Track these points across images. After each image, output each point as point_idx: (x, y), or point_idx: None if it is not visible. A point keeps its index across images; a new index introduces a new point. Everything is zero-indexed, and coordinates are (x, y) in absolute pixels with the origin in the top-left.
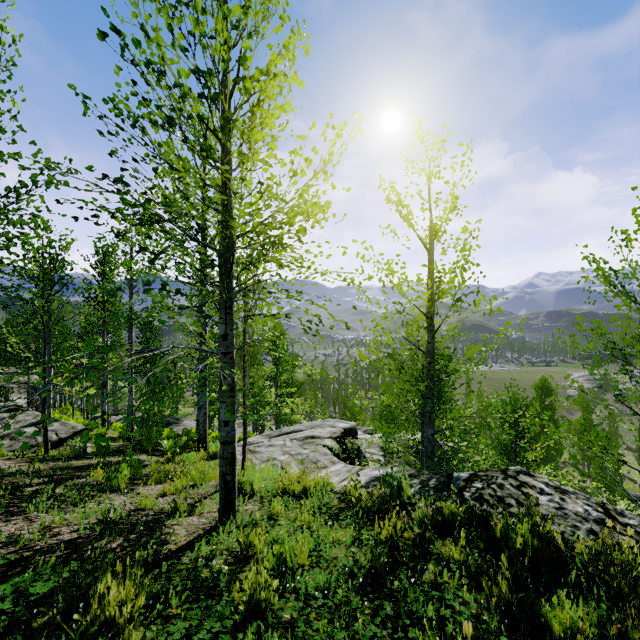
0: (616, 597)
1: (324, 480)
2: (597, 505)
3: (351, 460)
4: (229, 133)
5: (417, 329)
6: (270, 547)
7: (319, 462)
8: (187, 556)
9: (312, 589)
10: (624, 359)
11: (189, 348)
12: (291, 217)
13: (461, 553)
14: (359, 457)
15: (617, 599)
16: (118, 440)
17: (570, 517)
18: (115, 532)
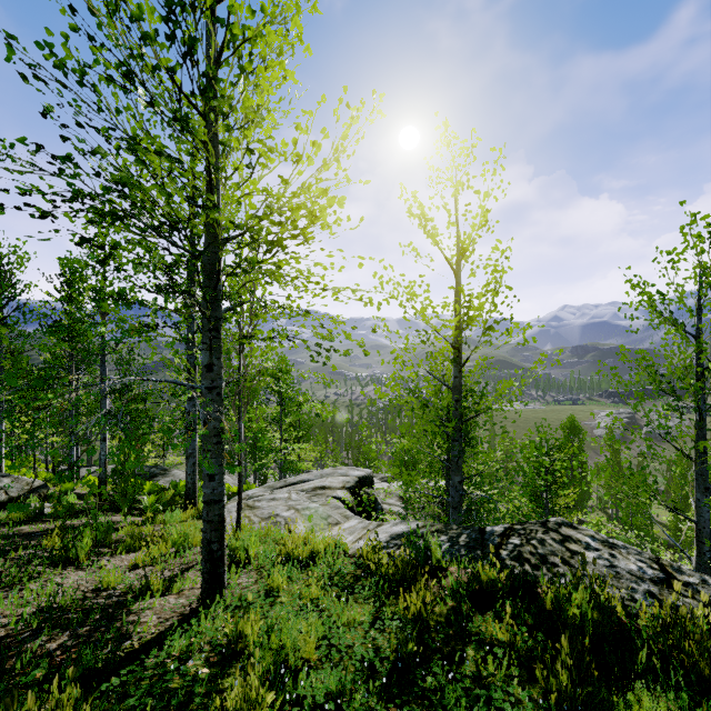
0: (696, 681)
1: (336, 541)
2: (651, 561)
3: (367, 513)
4: (215, 109)
5: (442, 362)
6: (267, 635)
7: (330, 518)
8: (154, 656)
9: (321, 697)
10: (673, 393)
11: (161, 381)
12: (294, 209)
13: (507, 633)
14: (376, 509)
15: (697, 684)
16: (88, 497)
17: (624, 577)
18: (60, 625)
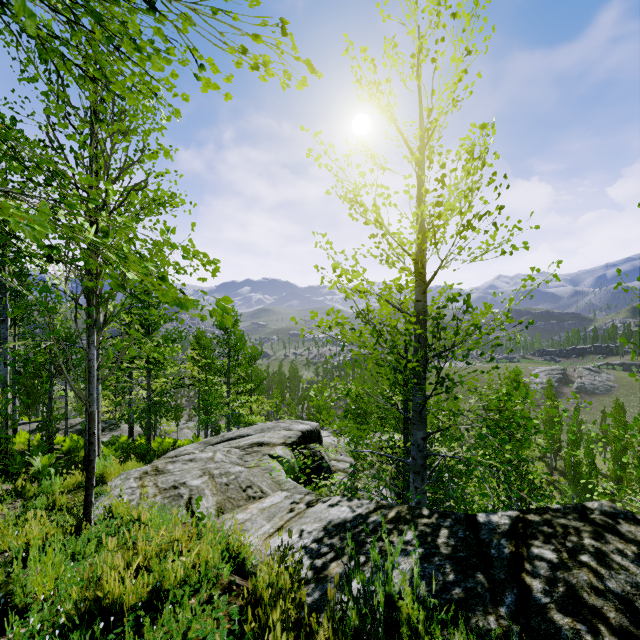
0: None
1: (230, 544)
2: None
3: (310, 472)
4: None
5: (399, 288)
6: None
7: (252, 487)
8: None
9: None
10: None
11: None
12: None
13: None
14: (321, 467)
15: None
16: None
17: None
18: None
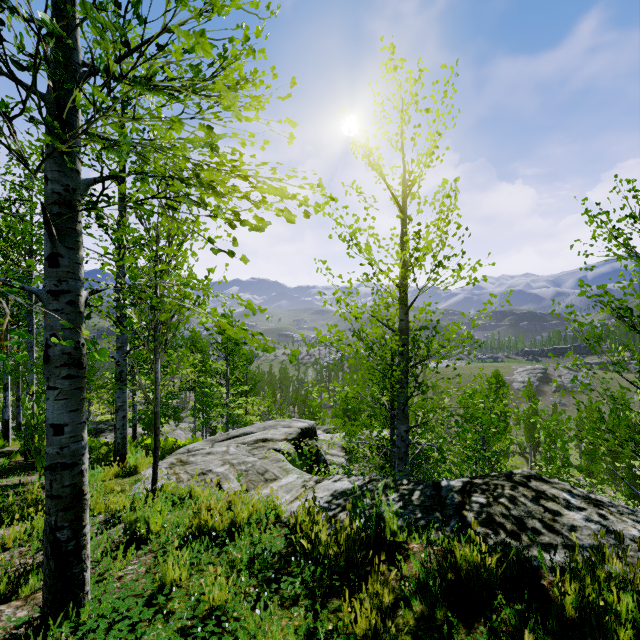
0: None
1: (268, 503)
2: None
3: (309, 465)
4: None
5: (386, 307)
6: None
7: (267, 472)
8: None
9: None
10: None
11: None
12: None
13: None
14: (318, 460)
15: None
16: (14, 455)
17: (631, 548)
18: None
